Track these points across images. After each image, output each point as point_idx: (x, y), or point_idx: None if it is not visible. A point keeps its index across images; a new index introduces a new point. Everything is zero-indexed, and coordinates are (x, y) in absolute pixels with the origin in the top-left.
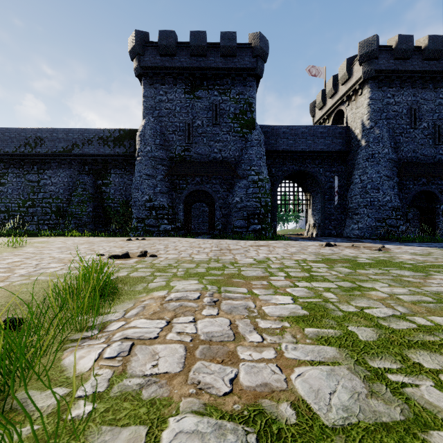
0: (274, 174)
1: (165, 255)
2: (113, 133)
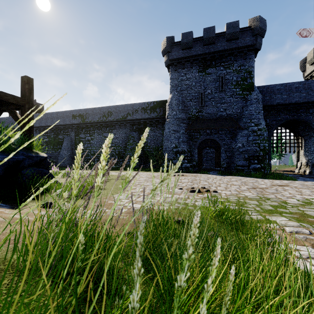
0: (268, 123)
1: (221, 191)
2: (150, 104)
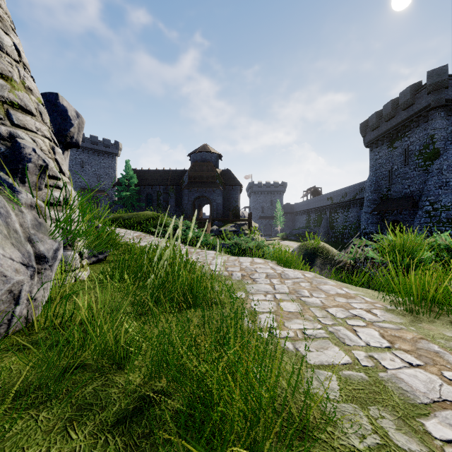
0: None
1: None
2: None
